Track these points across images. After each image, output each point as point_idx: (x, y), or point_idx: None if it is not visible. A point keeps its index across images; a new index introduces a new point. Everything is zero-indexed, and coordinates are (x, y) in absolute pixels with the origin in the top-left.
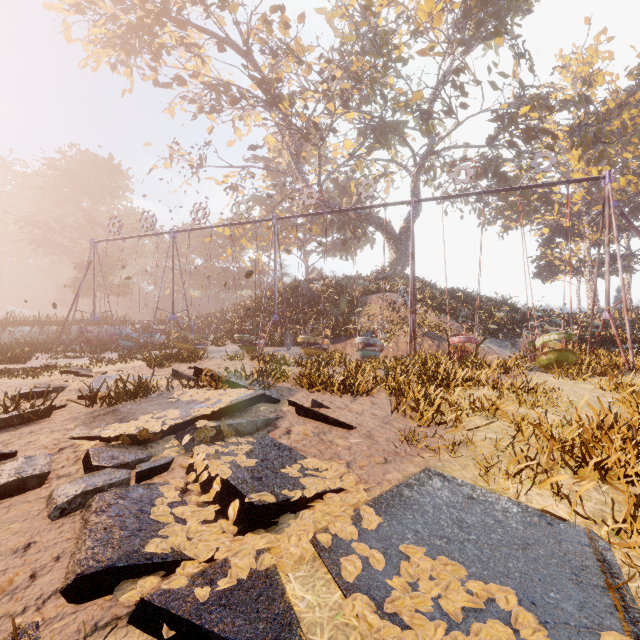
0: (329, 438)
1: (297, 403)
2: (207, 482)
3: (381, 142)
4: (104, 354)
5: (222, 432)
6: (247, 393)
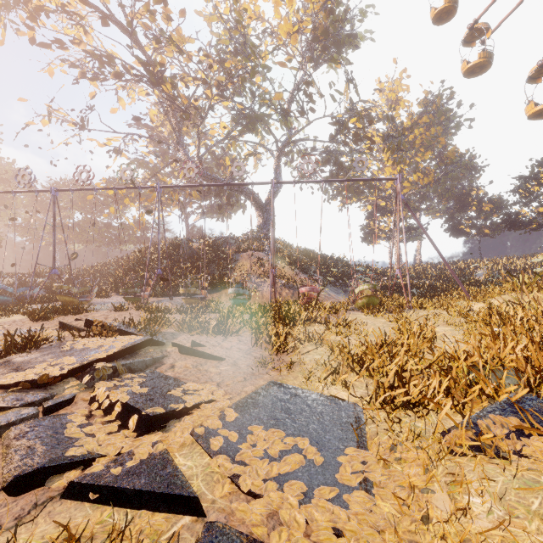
0: (205, 368)
1: (179, 344)
2: (109, 407)
3: (250, 129)
4: None
5: (117, 371)
6: (137, 339)
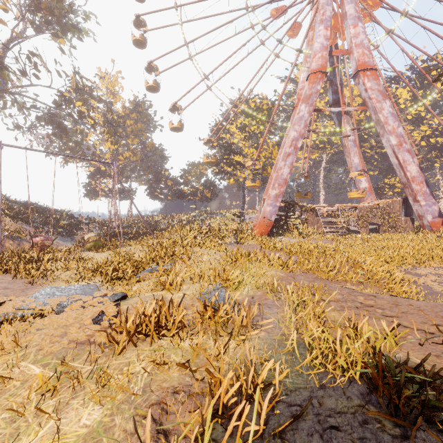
0: None
1: None
2: None
3: None
4: None
5: None
6: None
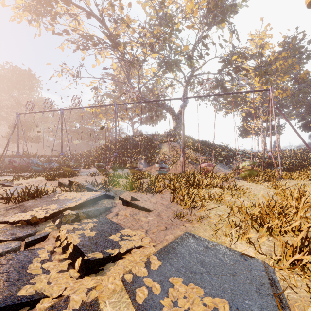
0: (138, 217)
1: (123, 199)
2: (66, 246)
3: (169, 69)
4: (23, 173)
5: (79, 216)
6: (96, 194)
